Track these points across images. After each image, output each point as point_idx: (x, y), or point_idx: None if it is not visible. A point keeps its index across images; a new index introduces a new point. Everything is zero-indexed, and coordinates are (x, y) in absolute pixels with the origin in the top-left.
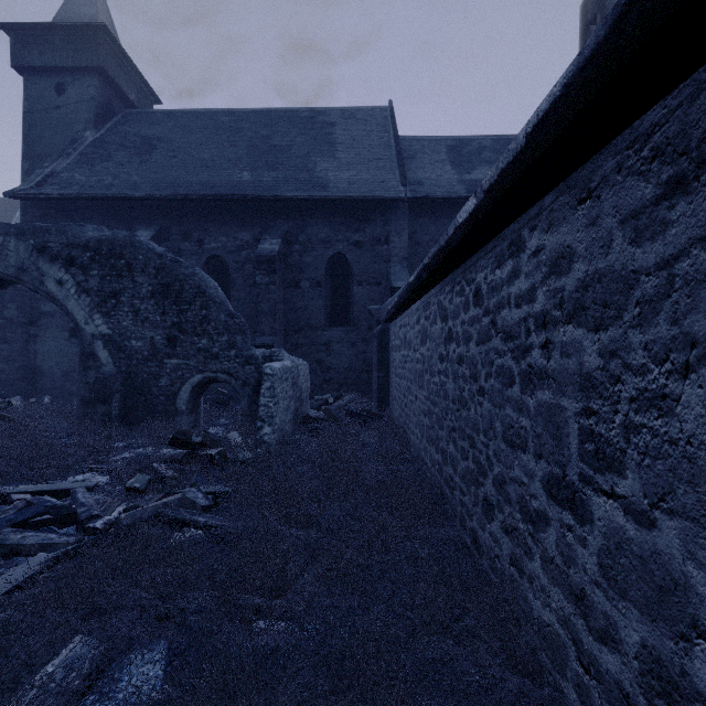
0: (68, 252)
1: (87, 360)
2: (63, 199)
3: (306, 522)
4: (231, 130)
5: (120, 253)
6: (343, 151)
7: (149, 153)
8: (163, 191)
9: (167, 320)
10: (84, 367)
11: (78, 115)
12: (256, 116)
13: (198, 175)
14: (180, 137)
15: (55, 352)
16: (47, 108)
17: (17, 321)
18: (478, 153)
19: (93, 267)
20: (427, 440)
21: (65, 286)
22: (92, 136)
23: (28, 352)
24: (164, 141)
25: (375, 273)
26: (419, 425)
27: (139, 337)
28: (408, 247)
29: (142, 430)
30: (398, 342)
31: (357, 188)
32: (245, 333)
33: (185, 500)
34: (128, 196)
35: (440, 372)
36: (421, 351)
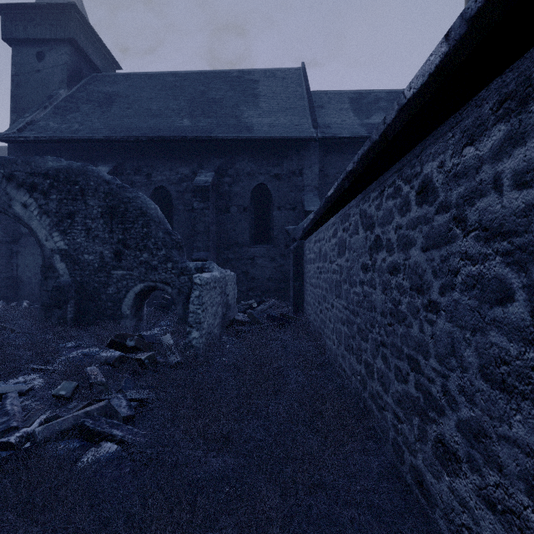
0: (32, 179)
1: (47, 271)
2: (38, 141)
3: (224, 440)
4: (175, 87)
5: (75, 180)
6: (265, 102)
7: (109, 106)
8: (119, 134)
9: (114, 237)
10: (45, 277)
11: (54, 76)
12: (195, 76)
13: (147, 122)
14: (134, 93)
15: (33, 265)
16: (30, 72)
17: (2, 240)
18: (375, 103)
19: (52, 192)
20: (346, 348)
21: (29, 208)
22: (65, 93)
23: (11, 265)
24: (122, 96)
25: (291, 200)
26: (336, 332)
27: (90, 251)
28: (318, 179)
29: (92, 332)
30: (313, 256)
31: (277, 130)
32: (181, 248)
33: (110, 407)
34: (90, 138)
35: (363, 282)
36: (339, 262)
